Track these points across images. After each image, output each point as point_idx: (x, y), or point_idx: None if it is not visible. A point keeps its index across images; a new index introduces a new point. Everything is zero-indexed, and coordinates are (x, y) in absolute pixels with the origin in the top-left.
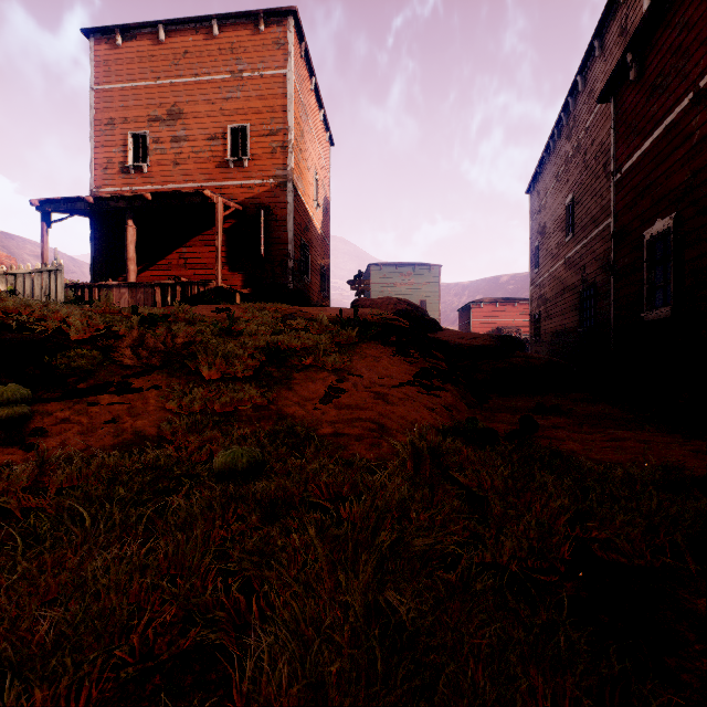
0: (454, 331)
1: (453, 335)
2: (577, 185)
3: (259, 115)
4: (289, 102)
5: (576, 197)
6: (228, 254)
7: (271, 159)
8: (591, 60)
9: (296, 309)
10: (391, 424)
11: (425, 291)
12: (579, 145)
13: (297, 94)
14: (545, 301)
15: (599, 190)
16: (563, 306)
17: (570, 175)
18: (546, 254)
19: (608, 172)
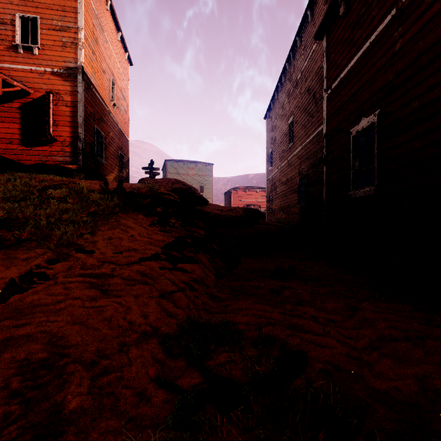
0: (216, 205)
1: (215, 208)
2: (296, 110)
3: (49, 11)
4: (79, 5)
5: (295, 118)
6: (17, 131)
7: (61, 52)
8: (305, 25)
9: (70, 181)
10: (81, 344)
11: (203, 180)
12: (297, 83)
13: (90, 4)
14: (275, 187)
15: (310, 112)
16: (287, 190)
17: (291, 104)
18: (276, 157)
19: (316, 99)
